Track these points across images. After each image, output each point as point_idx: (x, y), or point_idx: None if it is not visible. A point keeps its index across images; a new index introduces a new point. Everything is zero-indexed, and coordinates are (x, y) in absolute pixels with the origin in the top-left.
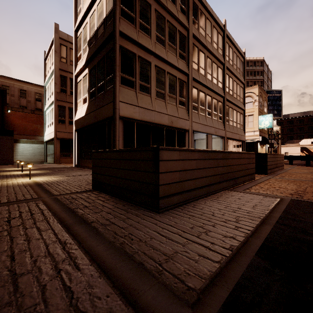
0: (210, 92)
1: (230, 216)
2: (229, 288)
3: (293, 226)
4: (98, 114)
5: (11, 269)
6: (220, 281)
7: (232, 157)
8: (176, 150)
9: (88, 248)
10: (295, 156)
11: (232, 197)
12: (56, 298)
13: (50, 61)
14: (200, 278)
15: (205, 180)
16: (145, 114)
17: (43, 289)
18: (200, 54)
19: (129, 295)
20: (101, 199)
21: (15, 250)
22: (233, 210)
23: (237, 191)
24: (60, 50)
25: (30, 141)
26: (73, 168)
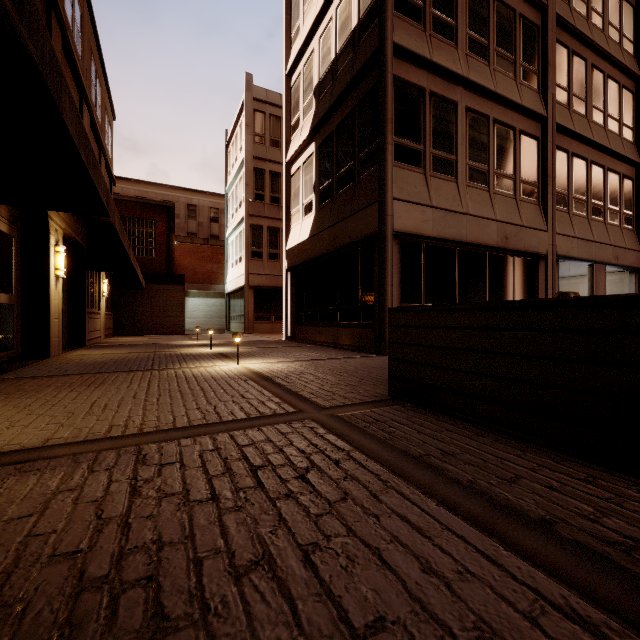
0: (599, 155)
1: None
2: None
3: None
4: (341, 233)
5: None
6: None
7: None
8: None
9: None
10: None
11: None
12: None
13: (236, 147)
14: None
15: None
16: (447, 224)
17: None
18: (573, 62)
19: None
20: (457, 432)
21: (442, 616)
22: None
23: None
24: (254, 122)
25: (203, 293)
26: (288, 343)
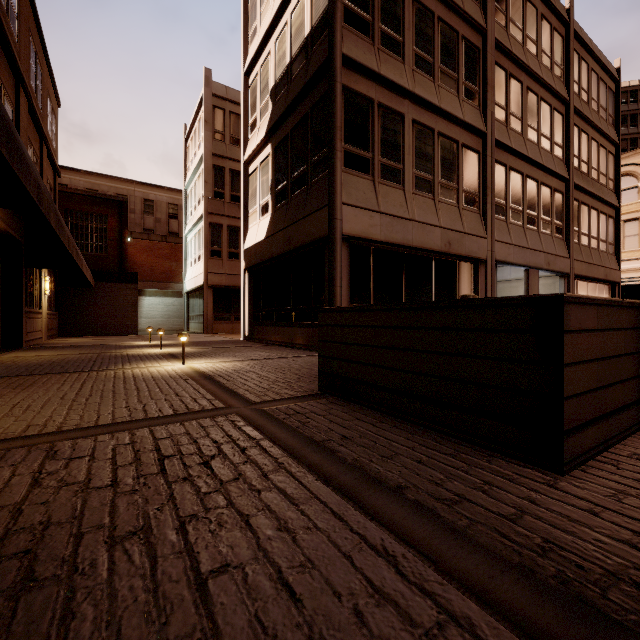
0: (533, 170)
1: None
2: None
3: None
4: (295, 234)
5: (316, 638)
6: None
7: None
8: (592, 305)
9: (470, 582)
10: None
11: None
12: None
13: (194, 142)
14: None
15: (639, 385)
16: (394, 229)
17: None
18: (511, 84)
19: None
20: (365, 420)
21: (278, 560)
22: None
23: None
24: (213, 118)
25: (160, 292)
26: (244, 343)
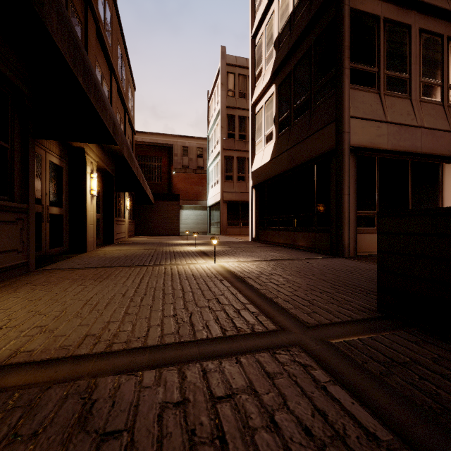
0: None
1: None
2: None
3: None
4: (298, 153)
5: None
6: None
7: None
8: None
9: None
10: None
11: None
12: None
13: (214, 102)
14: None
15: None
16: (401, 137)
17: None
18: None
19: None
20: None
21: None
22: None
23: None
24: (227, 81)
25: (192, 207)
26: (253, 244)
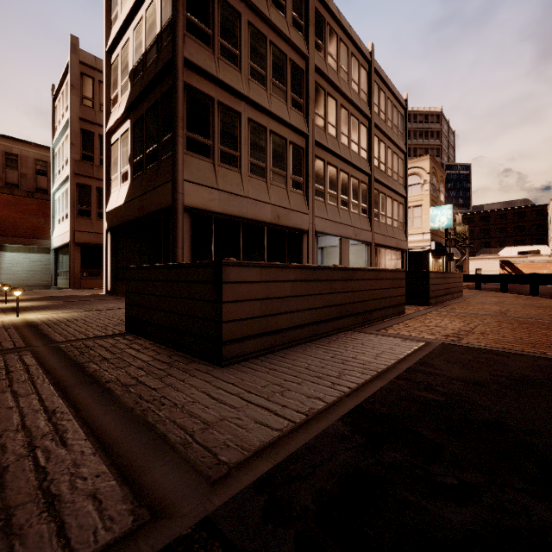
0: (345, 166)
1: (333, 369)
2: (276, 461)
3: (418, 381)
4: (147, 202)
5: None
6: (269, 453)
7: (360, 277)
8: (255, 267)
9: (89, 417)
10: (485, 276)
11: (352, 342)
12: (21, 480)
13: (62, 104)
14: (243, 450)
15: (308, 315)
16: (231, 203)
17: (3, 471)
18: (328, 100)
19: (130, 474)
20: (136, 348)
21: None
22: (342, 360)
23: (366, 333)
24: (81, 85)
25: (24, 248)
26: (103, 297)
